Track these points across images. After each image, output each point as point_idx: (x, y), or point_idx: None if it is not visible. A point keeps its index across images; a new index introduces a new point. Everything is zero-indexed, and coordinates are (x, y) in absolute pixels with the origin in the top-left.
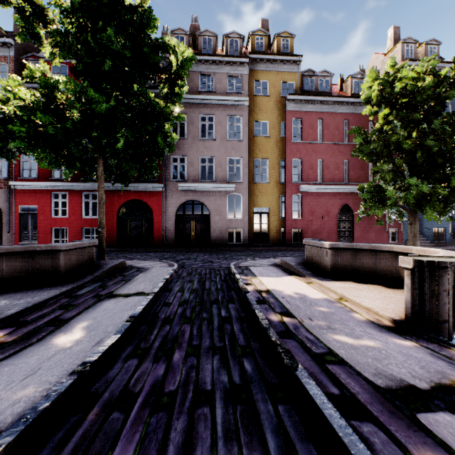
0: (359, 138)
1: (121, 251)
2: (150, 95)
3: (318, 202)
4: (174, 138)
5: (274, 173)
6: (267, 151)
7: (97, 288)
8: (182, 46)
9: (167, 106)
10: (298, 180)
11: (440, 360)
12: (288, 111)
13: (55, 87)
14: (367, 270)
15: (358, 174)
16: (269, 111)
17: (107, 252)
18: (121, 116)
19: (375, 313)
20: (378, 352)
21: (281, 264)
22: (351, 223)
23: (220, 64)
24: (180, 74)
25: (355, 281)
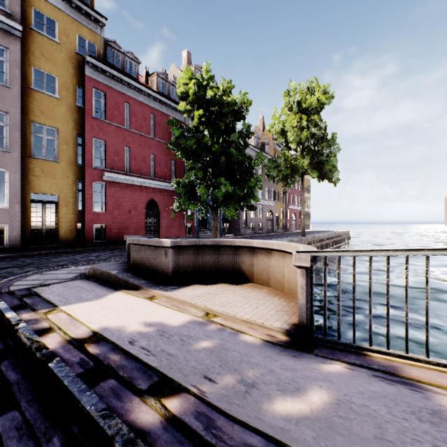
0: (177, 130)
1: None
2: None
3: (126, 195)
4: None
5: (68, 151)
6: (56, 118)
7: None
8: None
9: None
10: (101, 166)
11: (396, 385)
12: (88, 76)
13: None
14: (209, 268)
15: (164, 171)
16: (60, 65)
17: None
18: None
19: (261, 326)
20: (354, 413)
21: (94, 274)
22: (157, 218)
23: None
24: None
25: (200, 282)
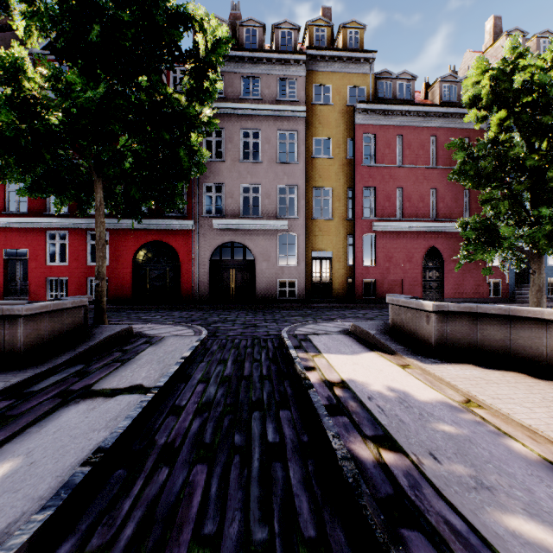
0: (461, 153)
1: (137, 309)
2: (167, 91)
3: (397, 245)
4: (204, 156)
5: (339, 207)
6: (330, 178)
7: (71, 376)
8: (213, 22)
9: (191, 105)
10: (370, 216)
11: None
12: (357, 124)
13: (19, 70)
14: (494, 346)
15: (450, 207)
16: (333, 125)
17: (118, 311)
18: (123, 118)
19: (550, 442)
20: None
21: (355, 332)
22: (440, 272)
23: (267, 63)
24: (211, 61)
25: (476, 363)
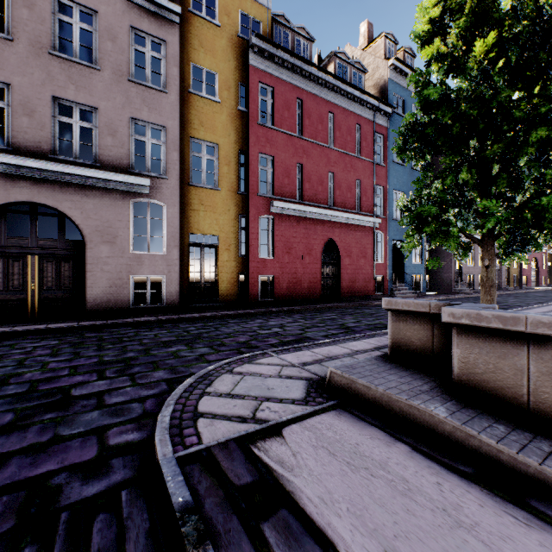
0: (434, 89)
1: None
2: None
3: (297, 233)
4: None
5: (229, 174)
6: (216, 129)
7: None
8: None
9: None
10: (268, 193)
11: None
12: (252, 66)
13: None
14: None
15: (345, 196)
16: (220, 56)
17: None
18: None
19: None
20: None
21: (354, 396)
22: (336, 267)
23: None
24: None
25: None
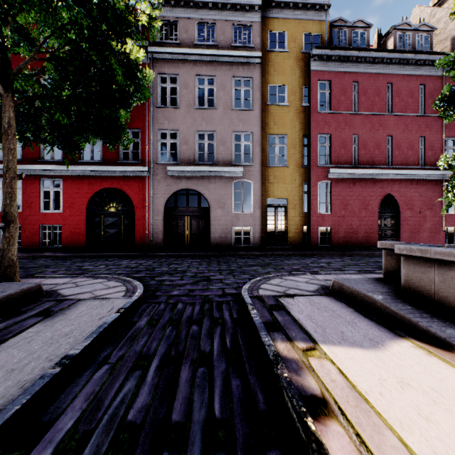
0: None
1: (88, 257)
2: None
3: (353, 192)
4: (147, 77)
5: (295, 154)
6: (285, 125)
7: None
8: None
9: None
10: (326, 163)
11: None
12: (313, 71)
13: None
14: None
15: (405, 155)
16: (288, 72)
17: (65, 259)
18: None
19: None
20: None
21: (342, 292)
22: (395, 219)
23: (222, 8)
24: None
25: None
